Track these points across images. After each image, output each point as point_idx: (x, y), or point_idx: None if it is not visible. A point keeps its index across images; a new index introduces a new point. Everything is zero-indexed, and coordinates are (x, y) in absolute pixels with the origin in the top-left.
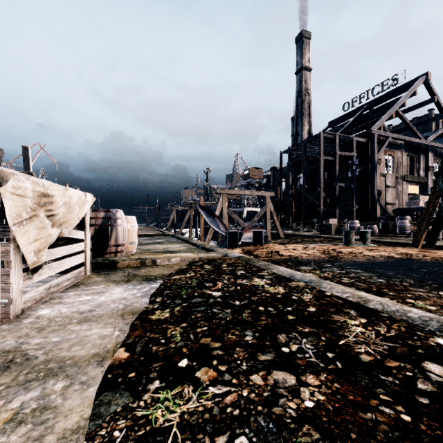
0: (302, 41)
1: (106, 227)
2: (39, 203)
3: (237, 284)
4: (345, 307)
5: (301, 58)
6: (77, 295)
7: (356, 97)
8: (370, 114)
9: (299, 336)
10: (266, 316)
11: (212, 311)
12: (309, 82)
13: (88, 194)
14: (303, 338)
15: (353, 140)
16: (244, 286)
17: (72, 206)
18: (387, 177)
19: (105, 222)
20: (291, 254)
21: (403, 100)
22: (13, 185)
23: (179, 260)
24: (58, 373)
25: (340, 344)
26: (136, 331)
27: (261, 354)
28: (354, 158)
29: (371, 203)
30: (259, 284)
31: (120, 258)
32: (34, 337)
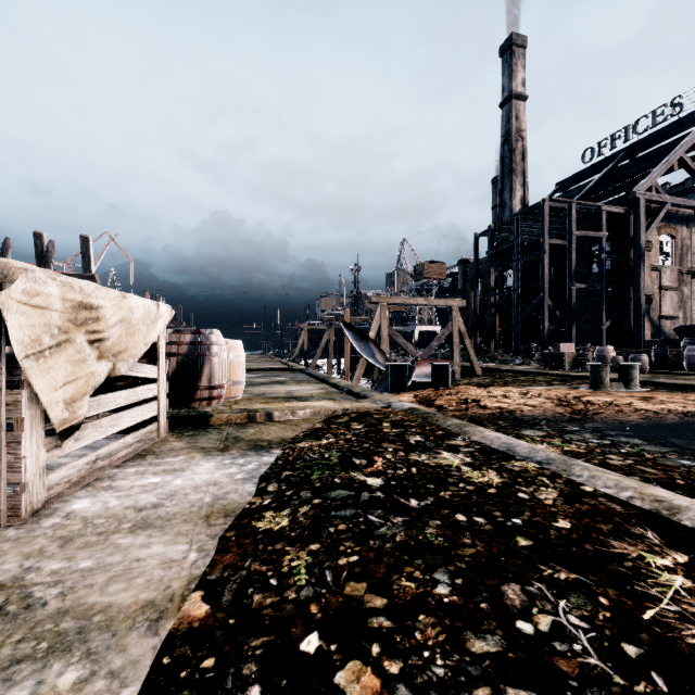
0: (512, 52)
1: (195, 358)
2: (76, 319)
3: (410, 462)
4: (632, 522)
5: (510, 80)
6: (139, 473)
7: (606, 138)
8: (632, 166)
9: (549, 592)
10: (473, 537)
11: (368, 520)
12: (524, 119)
13: (162, 304)
14: (559, 598)
15: (601, 211)
16: (424, 467)
17: (134, 325)
18: (662, 272)
19: (193, 350)
20: (502, 405)
21: (692, 138)
22: (25, 290)
23: (310, 413)
24: (73, 645)
25: (646, 619)
26: (228, 555)
27: (473, 636)
28: (603, 242)
29: (634, 316)
30: (450, 463)
31: (216, 409)
32: (52, 557)
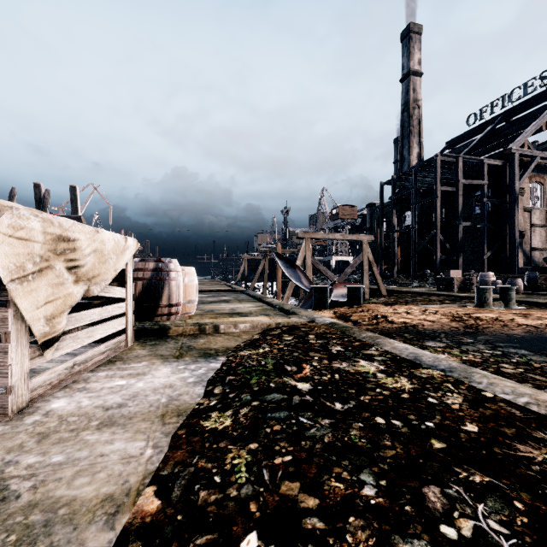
0: (410, 38)
1: (157, 282)
2: (56, 249)
3: (333, 369)
4: (532, 427)
5: (408, 60)
6: (108, 377)
7: (487, 105)
8: (507, 128)
9: (467, 495)
10: (392, 439)
11: (299, 422)
12: (419, 91)
13: (130, 238)
14: (477, 502)
15: (483, 164)
16: (345, 373)
17: (105, 254)
18: (533, 213)
19: (155, 275)
20: (406, 320)
21: None
22: (11, 224)
23: (249, 327)
24: (38, 538)
25: None
26: (178, 452)
27: (401, 541)
28: (484, 188)
29: (510, 248)
30: (367, 370)
31: (174, 322)
32: (30, 452)
